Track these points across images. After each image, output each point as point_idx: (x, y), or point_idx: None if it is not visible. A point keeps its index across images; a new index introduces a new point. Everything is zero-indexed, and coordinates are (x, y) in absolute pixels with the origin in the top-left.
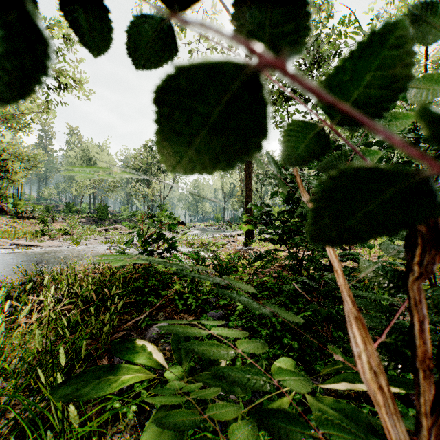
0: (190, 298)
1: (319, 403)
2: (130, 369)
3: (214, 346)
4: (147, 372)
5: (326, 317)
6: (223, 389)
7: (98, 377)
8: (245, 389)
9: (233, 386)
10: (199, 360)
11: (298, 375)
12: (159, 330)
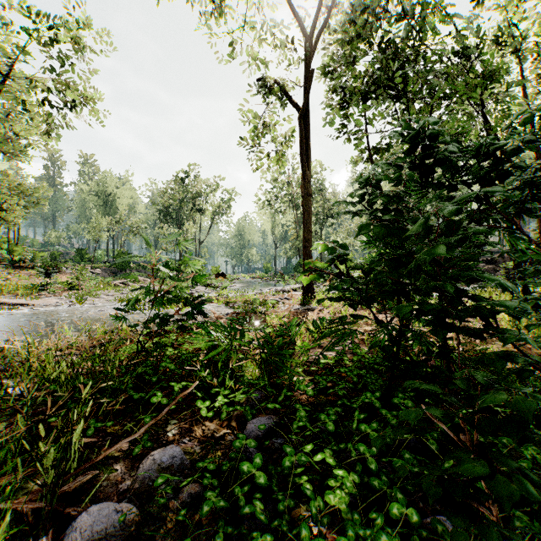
0: (221, 396)
1: None
2: None
3: None
4: None
5: None
6: None
7: None
8: None
9: None
10: None
11: None
12: (163, 461)
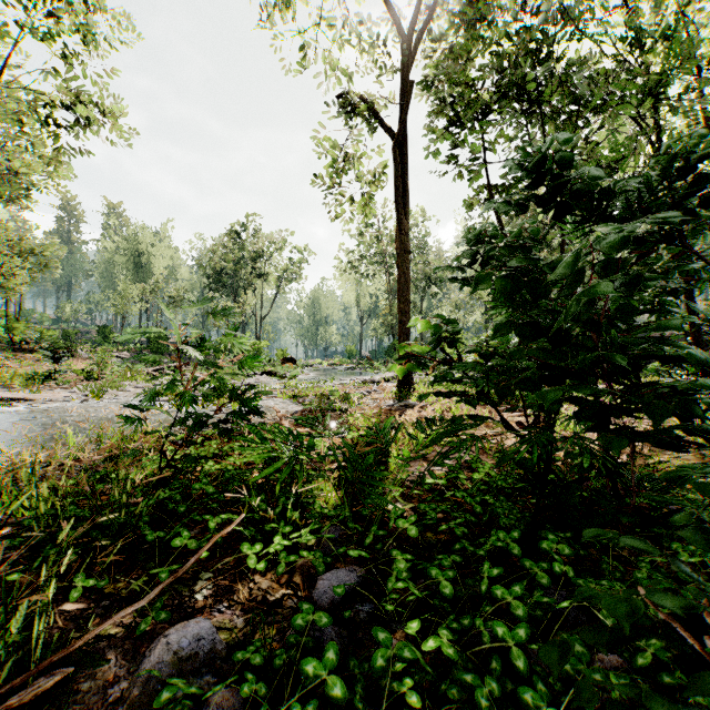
0: (279, 535)
1: None
2: None
3: None
4: None
5: None
6: None
7: None
8: None
9: None
10: None
11: None
12: (182, 647)
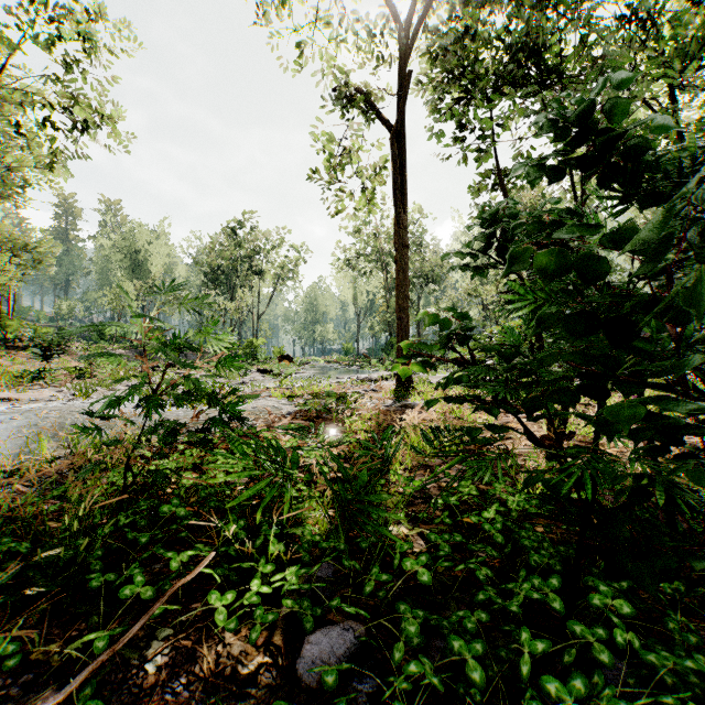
0: (257, 579)
1: None
2: None
3: None
4: None
5: None
6: None
7: None
8: None
9: None
10: None
11: None
12: None
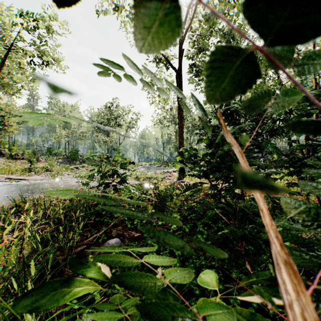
0: (136, 219)
1: (238, 314)
2: (82, 282)
3: (142, 278)
4: (95, 284)
5: (240, 236)
6: (158, 298)
7: (55, 289)
8: (176, 297)
9: (166, 295)
10: (141, 268)
11: (222, 307)
12: (112, 244)
